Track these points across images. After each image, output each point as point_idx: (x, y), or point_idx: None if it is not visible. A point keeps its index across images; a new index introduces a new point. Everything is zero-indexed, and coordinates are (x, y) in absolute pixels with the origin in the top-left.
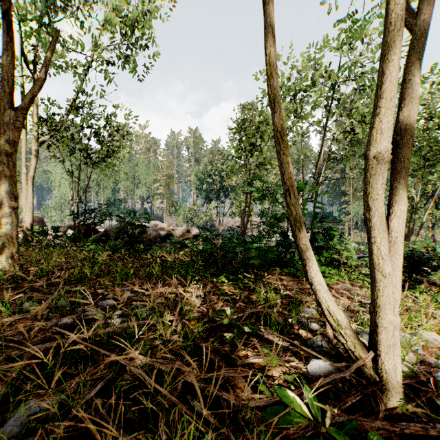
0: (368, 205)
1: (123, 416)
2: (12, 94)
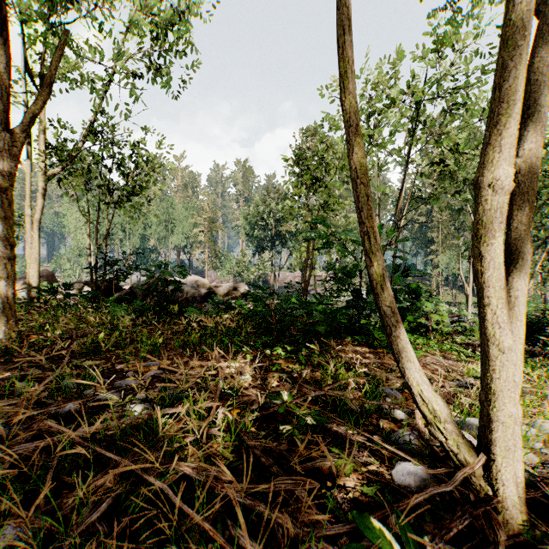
0: (480, 253)
1: (137, 547)
2: (8, 112)
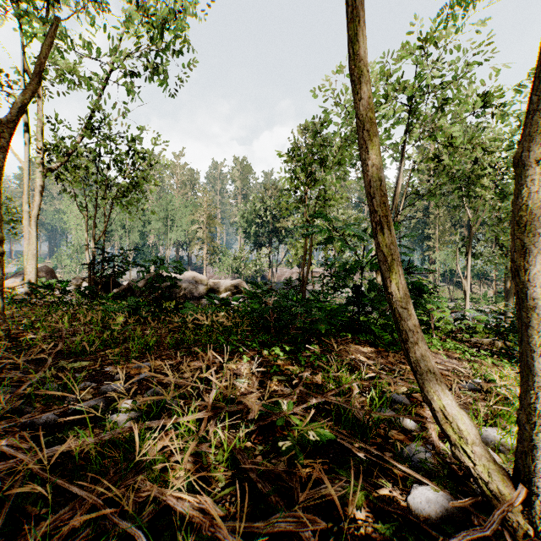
0: (523, 245)
1: None
2: None
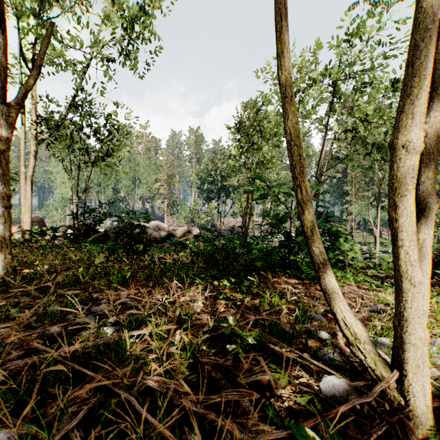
0: (394, 203)
1: None
2: (5, 89)
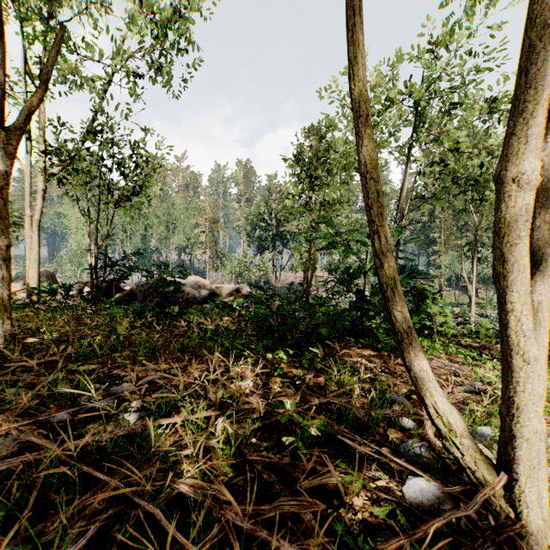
0: (502, 254)
1: None
2: (3, 109)
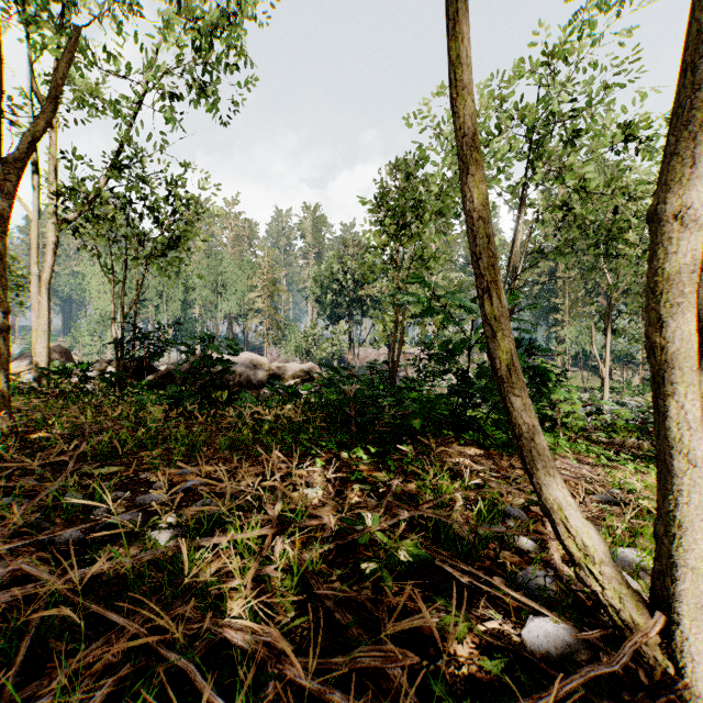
0: (659, 318)
1: None
2: None
